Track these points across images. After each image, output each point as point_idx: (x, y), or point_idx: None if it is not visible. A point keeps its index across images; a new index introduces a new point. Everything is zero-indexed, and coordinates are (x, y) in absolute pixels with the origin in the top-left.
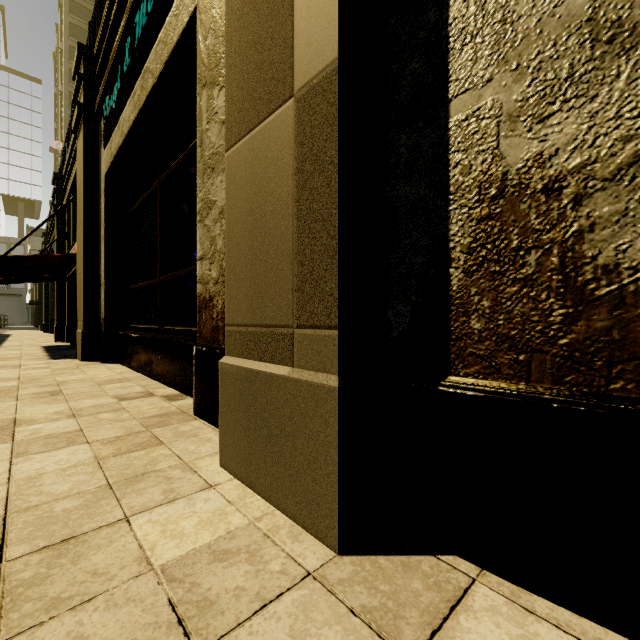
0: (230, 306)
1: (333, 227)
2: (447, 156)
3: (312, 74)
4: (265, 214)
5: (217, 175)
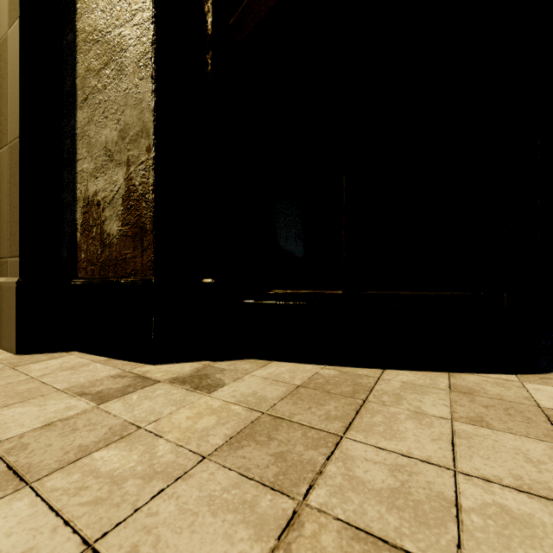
0: None
1: (18, 211)
2: (76, 185)
3: (13, 138)
4: None
5: None
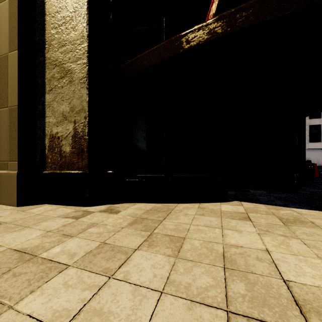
0: None
1: (17, 140)
2: (45, 128)
3: (12, 105)
4: (1, 132)
5: None
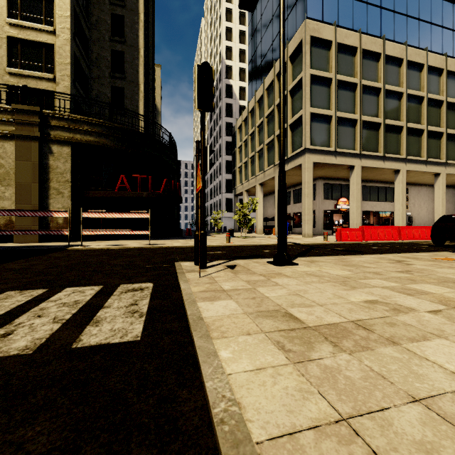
0: (17, 223)
1: (38, 218)
2: None
3: (35, 204)
4: None
5: (1, 200)
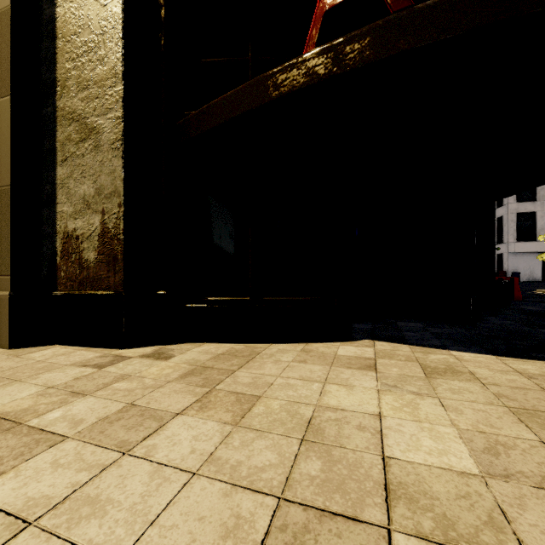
0: None
1: (9, 241)
2: (56, 221)
3: (2, 185)
4: None
5: None
